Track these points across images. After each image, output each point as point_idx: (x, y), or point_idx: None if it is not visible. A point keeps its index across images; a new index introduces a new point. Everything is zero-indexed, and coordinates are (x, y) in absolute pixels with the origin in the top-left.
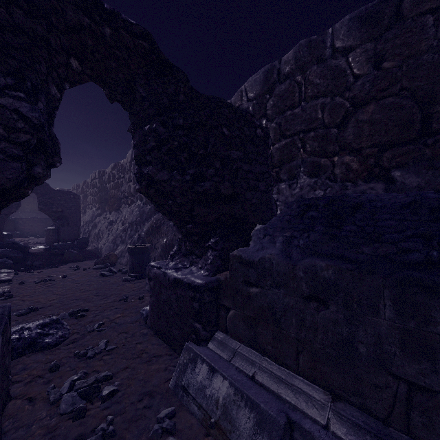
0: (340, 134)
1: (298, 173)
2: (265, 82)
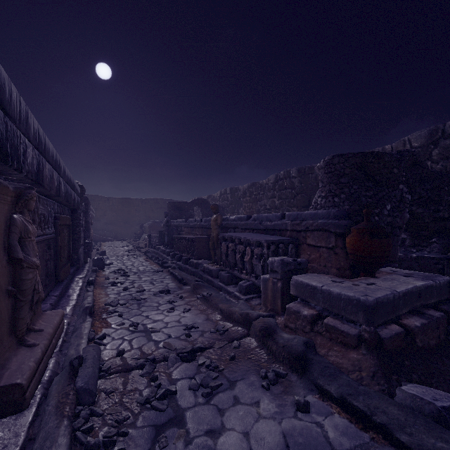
0: None
1: None
2: (430, 137)
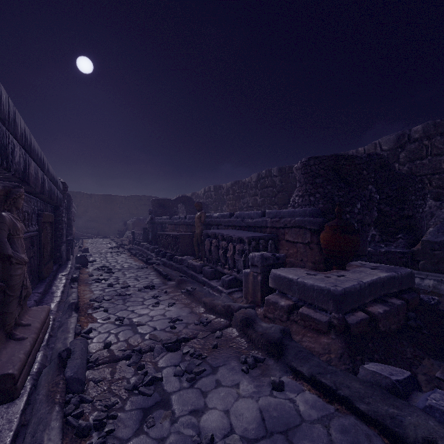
0: None
1: (425, 198)
2: (398, 141)
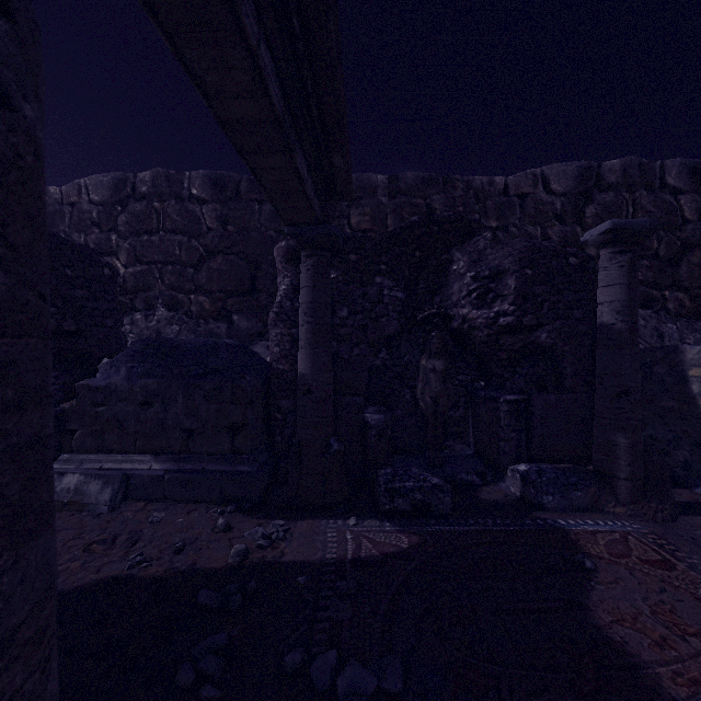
0: (196, 275)
1: (156, 304)
2: (116, 191)
